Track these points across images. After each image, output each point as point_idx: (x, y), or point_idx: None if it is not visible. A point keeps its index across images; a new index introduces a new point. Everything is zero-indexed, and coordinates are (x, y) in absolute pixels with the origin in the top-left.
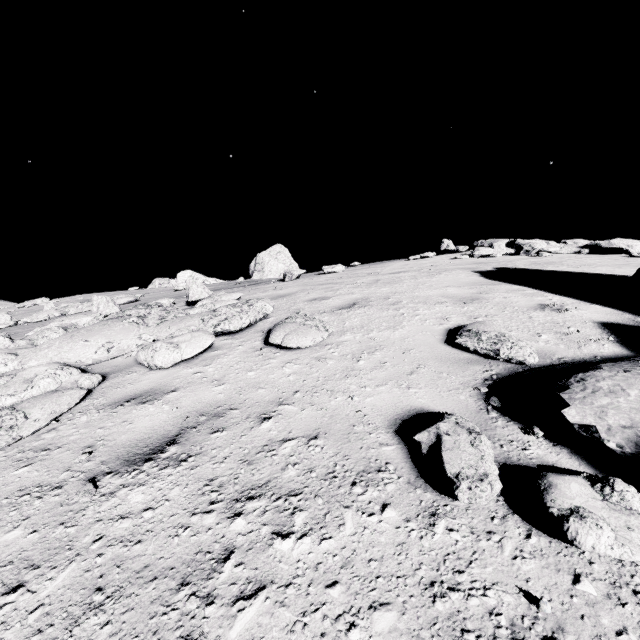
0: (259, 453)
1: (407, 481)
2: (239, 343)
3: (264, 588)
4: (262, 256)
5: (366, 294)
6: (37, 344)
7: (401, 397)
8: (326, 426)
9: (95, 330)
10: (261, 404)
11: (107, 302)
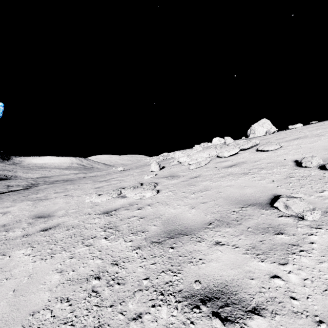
0: (255, 165)
1: (292, 166)
2: (247, 152)
3: (256, 174)
4: (254, 126)
5: (307, 134)
6: (190, 155)
7: (300, 156)
8: (273, 162)
9: (204, 150)
10: (255, 160)
11: (199, 146)
